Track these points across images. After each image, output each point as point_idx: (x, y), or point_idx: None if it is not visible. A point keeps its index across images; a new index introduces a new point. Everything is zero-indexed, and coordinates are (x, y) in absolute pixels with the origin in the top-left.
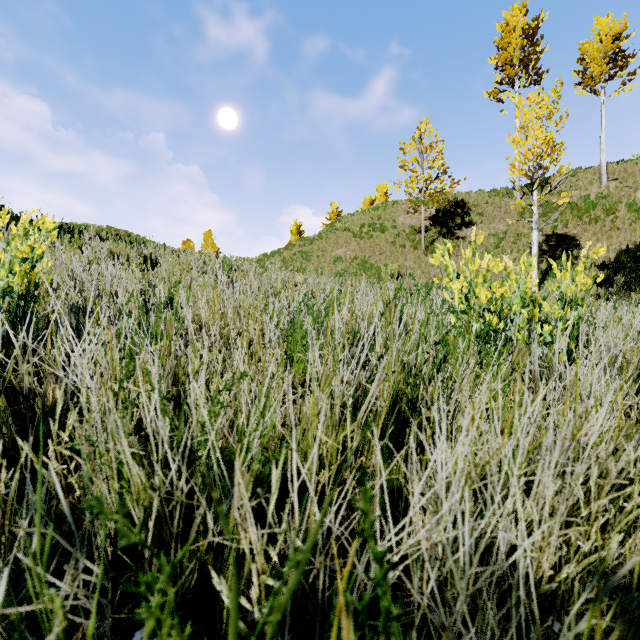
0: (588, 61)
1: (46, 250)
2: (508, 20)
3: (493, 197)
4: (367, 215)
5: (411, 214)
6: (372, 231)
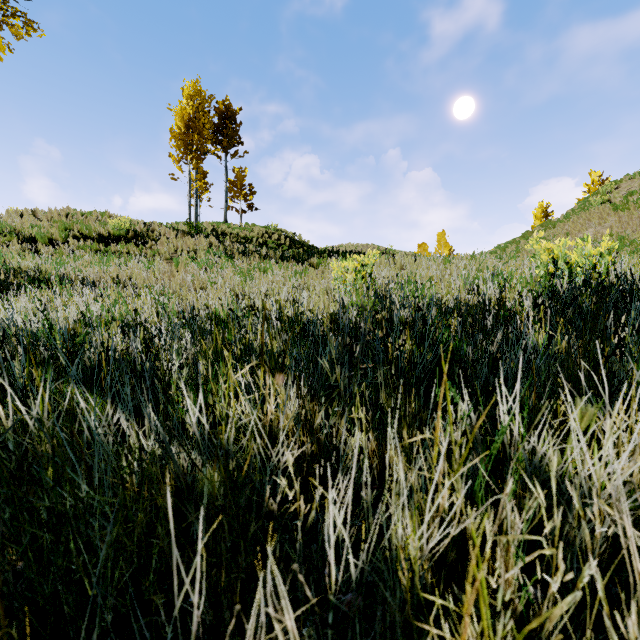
0: None
1: None
2: None
3: None
4: (639, 178)
5: None
6: None
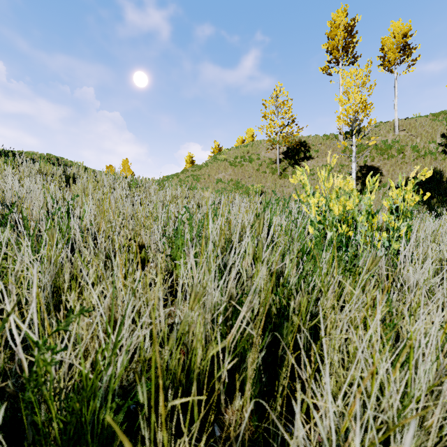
0: (386, 50)
1: None
2: (335, 19)
3: (325, 140)
4: (239, 150)
5: (270, 150)
6: (243, 161)
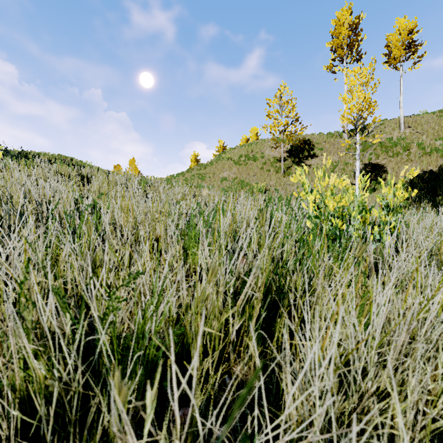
0: (392, 47)
1: (3, 169)
2: (339, 17)
3: (329, 138)
4: (244, 149)
5: (274, 148)
6: (247, 160)
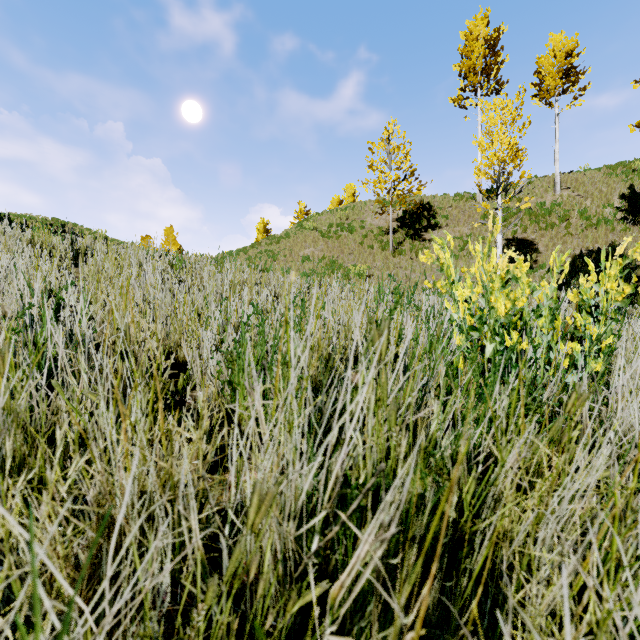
0: (544, 75)
1: None
2: (471, 29)
3: (457, 201)
4: (335, 215)
5: (379, 215)
6: (340, 231)
